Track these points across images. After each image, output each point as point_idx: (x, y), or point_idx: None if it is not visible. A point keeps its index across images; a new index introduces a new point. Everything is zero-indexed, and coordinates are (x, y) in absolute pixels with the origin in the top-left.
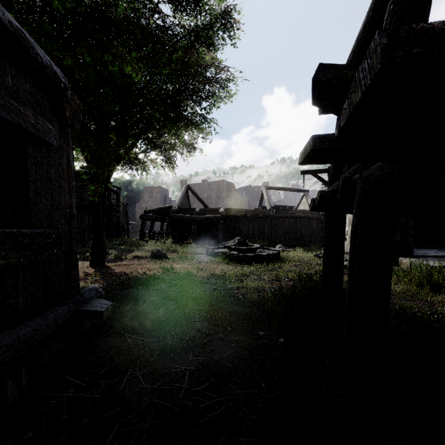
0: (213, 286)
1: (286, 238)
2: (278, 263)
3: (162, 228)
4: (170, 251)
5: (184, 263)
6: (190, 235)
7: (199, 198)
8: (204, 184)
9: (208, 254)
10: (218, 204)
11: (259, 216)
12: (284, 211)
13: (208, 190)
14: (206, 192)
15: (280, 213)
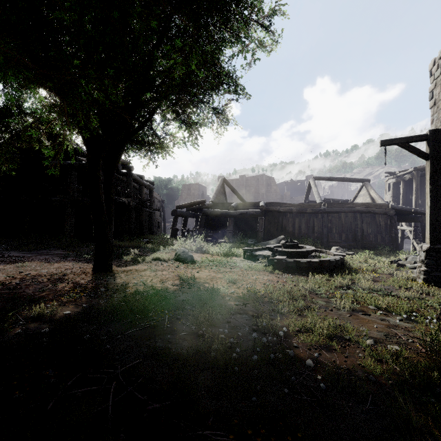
0: (252, 323)
1: (342, 238)
2: (347, 275)
3: (197, 225)
4: (200, 251)
5: (213, 269)
6: (226, 233)
7: (236, 192)
8: (242, 180)
9: (246, 257)
10: (257, 200)
11: (306, 211)
12: (340, 204)
13: (247, 186)
14: (244, 188)
15: (334, 207)
